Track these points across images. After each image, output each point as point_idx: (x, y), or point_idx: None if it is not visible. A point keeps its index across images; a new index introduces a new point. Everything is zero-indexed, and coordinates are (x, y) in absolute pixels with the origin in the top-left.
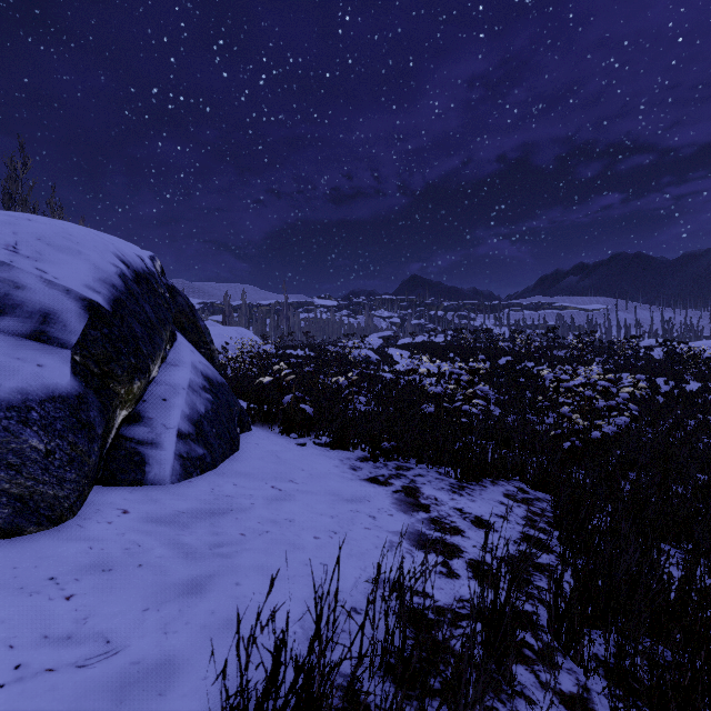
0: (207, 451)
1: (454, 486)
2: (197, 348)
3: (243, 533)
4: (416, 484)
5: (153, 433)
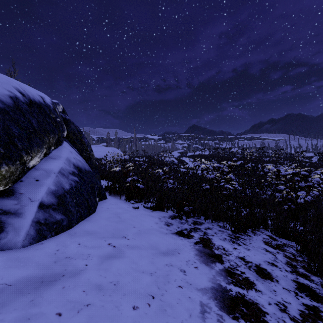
0: (65, 216)
1: (232, 236)
2: (81, 152)
3: (60, 312)
4: (208, 236)
5: (19, 205)
